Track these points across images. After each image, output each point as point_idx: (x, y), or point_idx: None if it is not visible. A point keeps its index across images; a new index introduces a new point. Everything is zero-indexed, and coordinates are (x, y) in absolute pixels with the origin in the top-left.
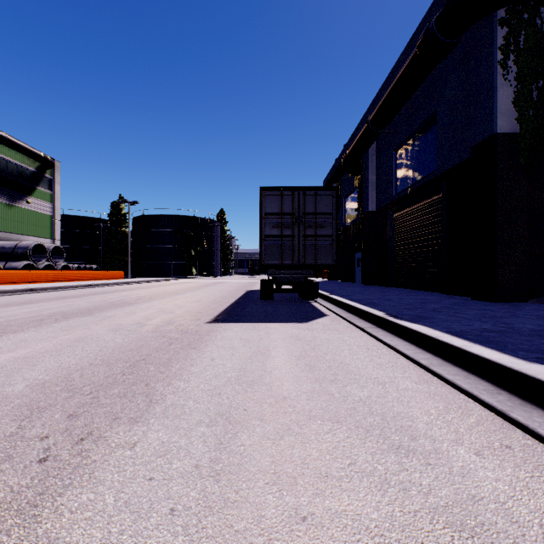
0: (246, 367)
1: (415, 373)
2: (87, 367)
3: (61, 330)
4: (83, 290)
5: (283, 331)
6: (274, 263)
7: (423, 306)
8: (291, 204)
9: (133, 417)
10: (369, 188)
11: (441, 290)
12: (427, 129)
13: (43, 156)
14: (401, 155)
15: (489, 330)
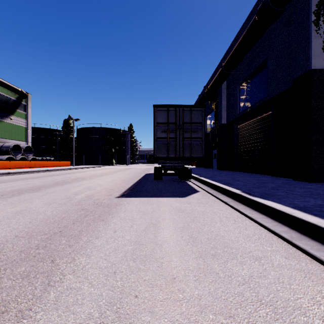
0: (141, 240)
1: (280, 246)
2: (10, 240)
3: (11, 203)
4: (42, 173)
5: (169, 204)
6: (162, 156)
7: (264, 185)
8: (174, 116)
9: (22, 309)
10: (222, 109)
11: (270, 173)
12: (260, 70)
13: (20, 91)
14: (243, 88)
15: None
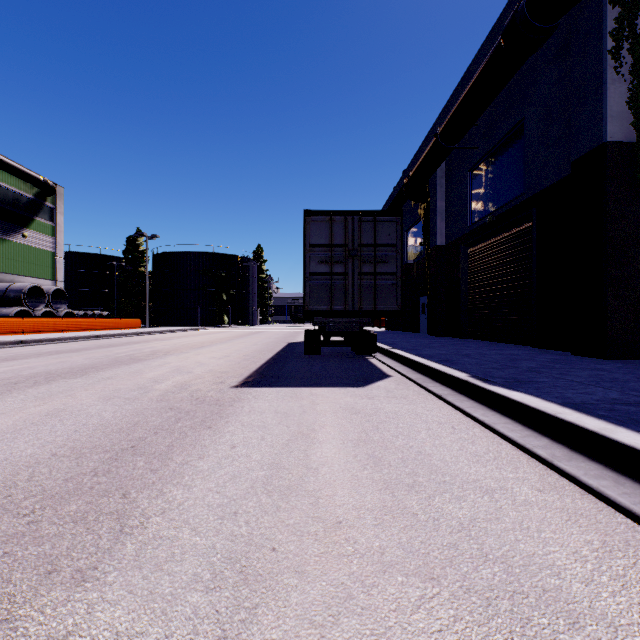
0: (281, 461)
1: (532, 471)
2: (44, 461)
3: (35, 398)
4: (87, 342)
5: (334, 399)
6: (321, 308)
7: (515, 364)
8: (344, 233)
9: (81, 568)
10: (437, 217)
11: (529, 342)
12: (511, 143)
13: (43, 180)
14: (478, 176)
15: (621, 401)
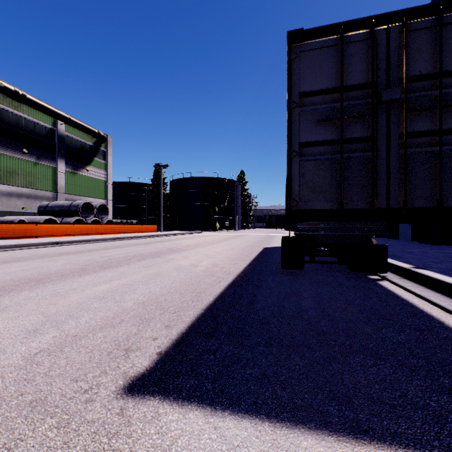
0: None
1: None
2: None
3: None
4: (105, 243)
5: None
6: (321, 204)
7: None
8: (367, 61)
9: None
10: None
11: None
12: None
13: (97, 132)
14: None
15: None
